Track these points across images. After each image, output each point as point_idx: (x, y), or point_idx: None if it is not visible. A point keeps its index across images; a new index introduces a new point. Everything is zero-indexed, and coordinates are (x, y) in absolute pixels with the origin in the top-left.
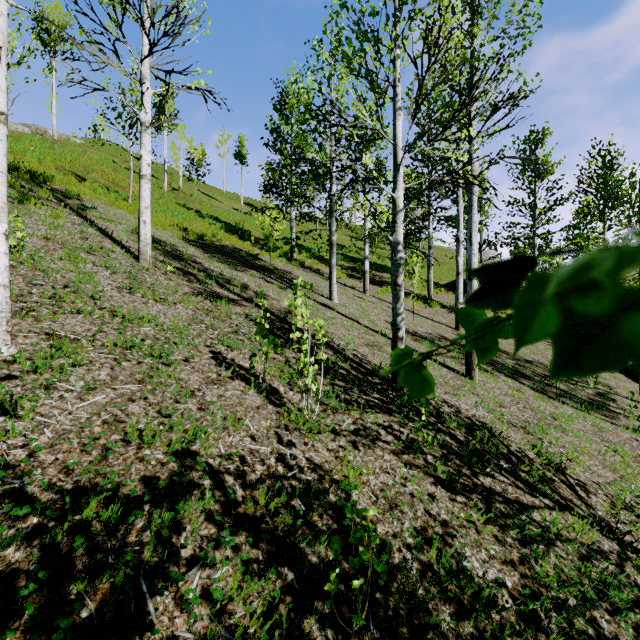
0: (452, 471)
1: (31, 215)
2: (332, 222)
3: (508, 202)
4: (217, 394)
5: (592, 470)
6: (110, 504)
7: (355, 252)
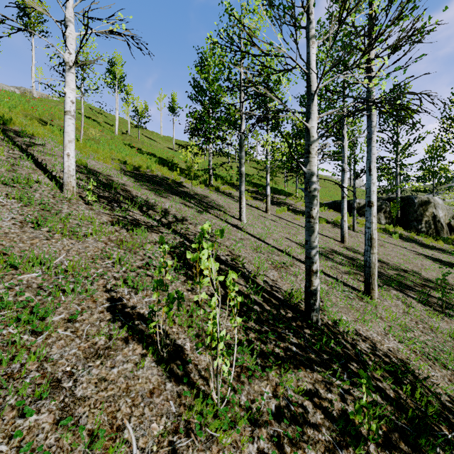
0: None
1: None
2: (241, 155)
3: (376, 140)
4: (96, 378)
5: None
6: None
7: (257, 179)
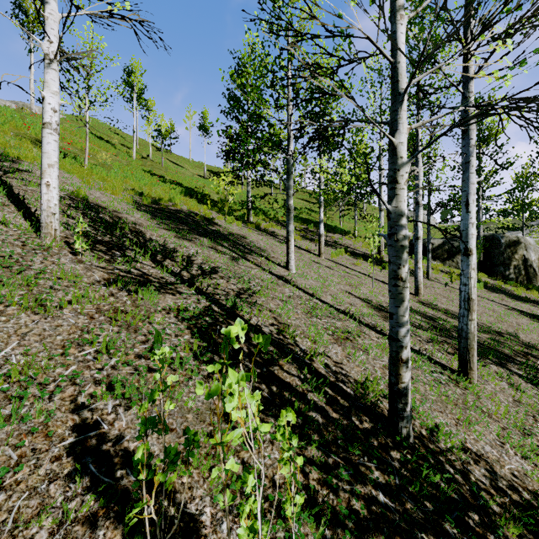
0: None
1: None
2: (289, 185)
3: (454, 166)
4: None
5: None
6: None
7: (306, 213)
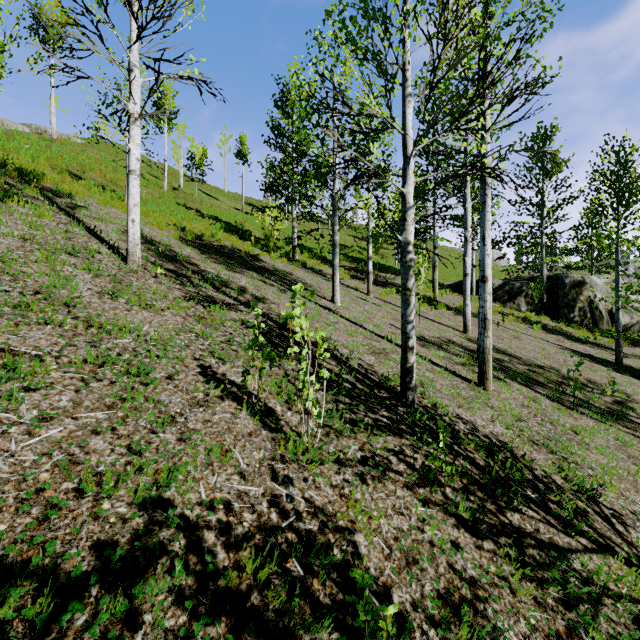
0: (475, 507)
1: (11, 214)
2: (335, 221)
3: (515, 201)
4: (202, 419)
5: (625, 495)
6: (43, 590)
7: (358, 252)
